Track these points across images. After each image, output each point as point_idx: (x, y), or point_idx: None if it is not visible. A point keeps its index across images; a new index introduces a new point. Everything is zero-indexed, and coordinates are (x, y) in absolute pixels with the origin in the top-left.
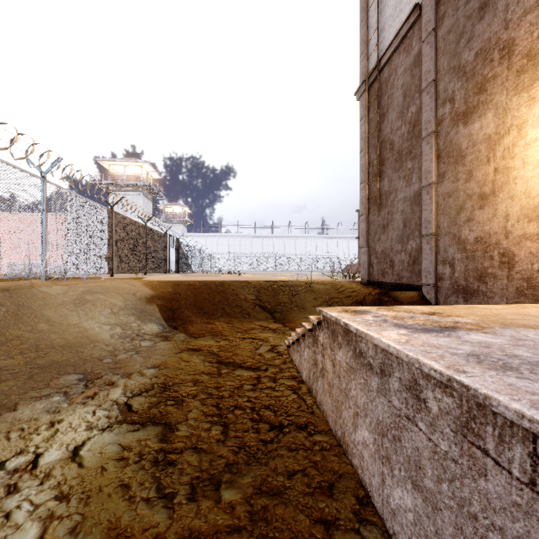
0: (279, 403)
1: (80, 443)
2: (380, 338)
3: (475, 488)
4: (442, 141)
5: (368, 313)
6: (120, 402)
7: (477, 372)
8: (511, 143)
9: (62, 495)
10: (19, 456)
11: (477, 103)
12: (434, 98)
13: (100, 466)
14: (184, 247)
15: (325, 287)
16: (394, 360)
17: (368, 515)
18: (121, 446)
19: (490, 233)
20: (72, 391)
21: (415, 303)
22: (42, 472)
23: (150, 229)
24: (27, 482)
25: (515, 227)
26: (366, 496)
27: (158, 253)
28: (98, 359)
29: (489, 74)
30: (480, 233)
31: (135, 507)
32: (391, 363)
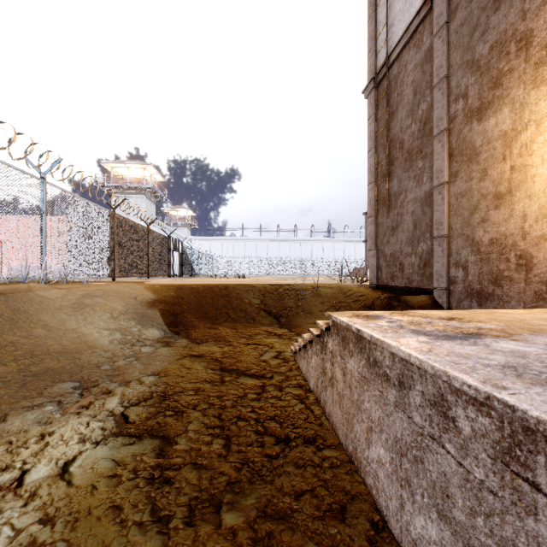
0: (285, 414)
1: (71, 458)
2: (399, 347)
3: (521, 527)
4: (455, 139)
5: (381, 318)
6: (116, 412)
7: (519, 388)
8: (529, 139)
9: (47, 518)
10: (4, 473)
11: (492, 98)
12: (446, 94)
13: (91, 485)
14: (187, 250)
15: (332, 291)
16: (415, 372)
17: (385, 544)
18: (115, 462)
19: (506, 234)
20: (66, 400)
21: (426, 308)
22: (27, 492)
23: (153, 232)
24: (10, 503)
25: (534, 228)
26: (382, 521)
27: (161, 256)
28: (95, 365)
29: (505, 67)
30: (495, 234)
31: (126, 533)
32: (411, 374)
